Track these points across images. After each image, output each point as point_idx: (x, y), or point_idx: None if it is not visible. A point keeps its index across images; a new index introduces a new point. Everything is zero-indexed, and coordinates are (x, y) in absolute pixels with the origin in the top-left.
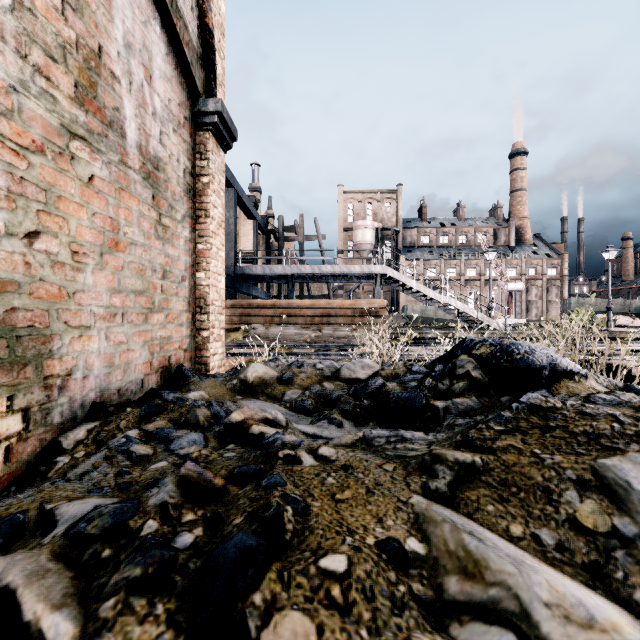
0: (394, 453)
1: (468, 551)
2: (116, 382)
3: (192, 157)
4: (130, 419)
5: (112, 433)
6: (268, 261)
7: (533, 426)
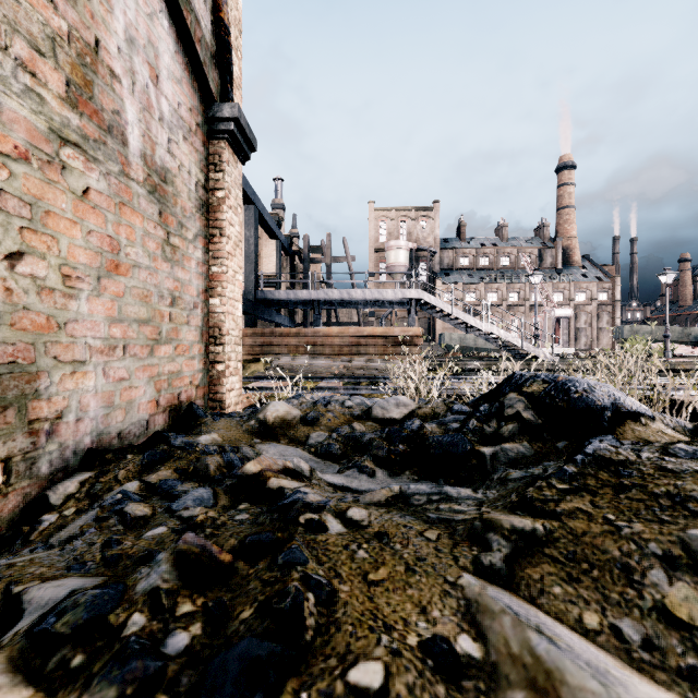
0: (437, 515)
1: (536, 656)
2: (116, 424)
3: (205, 169)
4: (130, 468)
5: (109, 485)
6: (292, 285)
7: (603, 484)
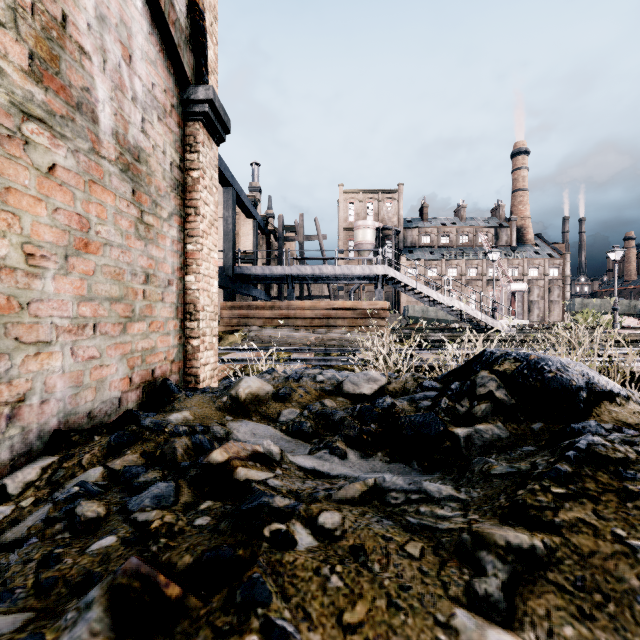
0: (418, 521)
1: None
2: (86, 404)
3: (181, 149)
4: (95, 452)
5: (71, 471)
6: (268, 261)
7: (605, 489)
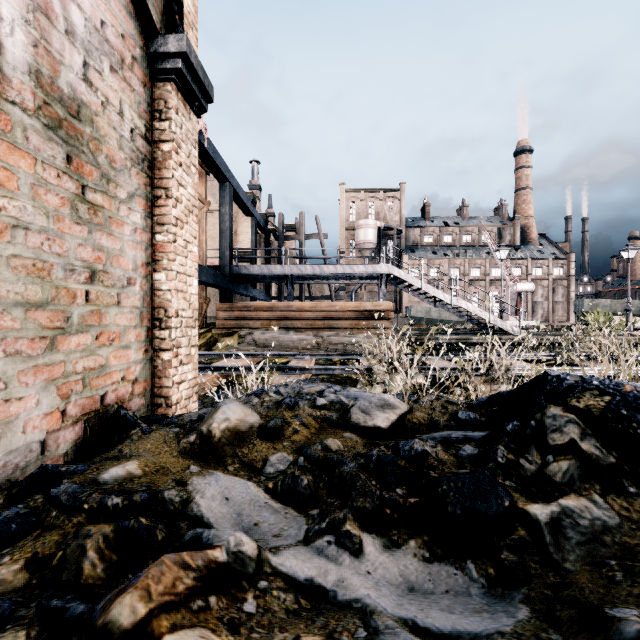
0: None
1: None
2: None
3: (147, 115)
4: None
5: None
6: (267, 261)
7: None
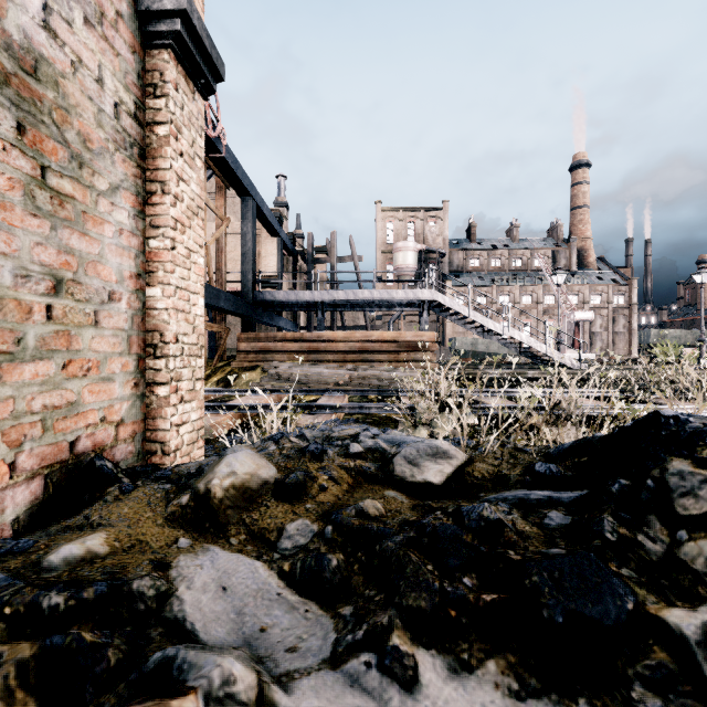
0: None
1: None
2: None
3: (137, 90)
4: None
5: None
6: (295, 286)
7: None
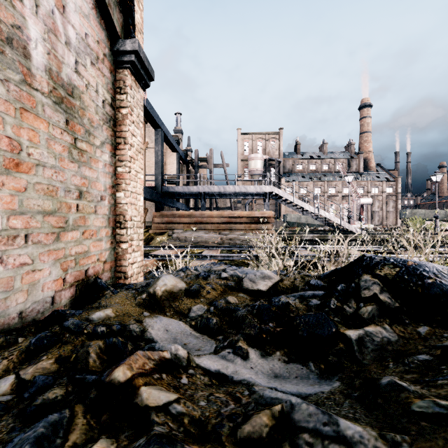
0: None
1: None
2: (16, 305)
3: (112, 91)
4: (13, 358)
5: None
6: (187, 183)
7: None
